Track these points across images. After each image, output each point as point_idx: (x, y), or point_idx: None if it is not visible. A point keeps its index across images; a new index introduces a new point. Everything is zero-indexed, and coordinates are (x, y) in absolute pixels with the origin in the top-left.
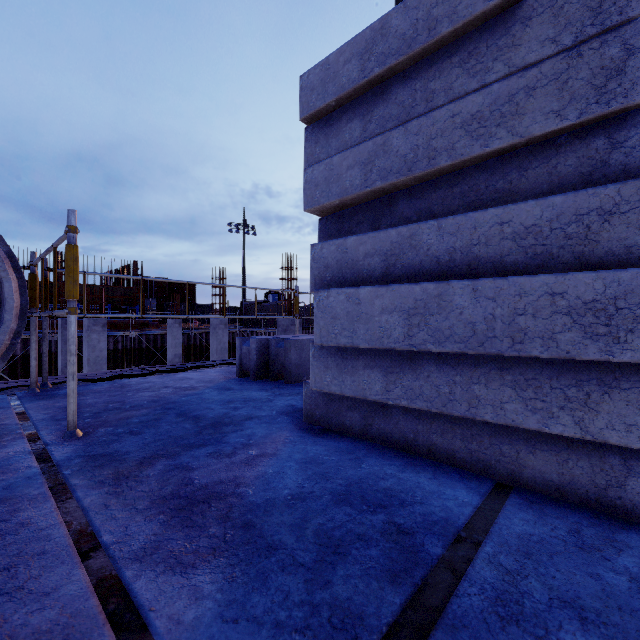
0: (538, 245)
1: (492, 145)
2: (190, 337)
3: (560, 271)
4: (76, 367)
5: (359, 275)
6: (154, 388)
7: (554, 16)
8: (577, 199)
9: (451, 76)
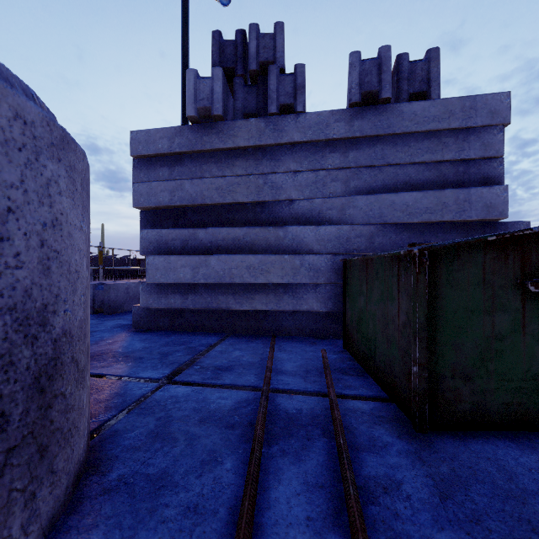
0: (239, 244)
1: (226, 201)
2: None
3: (246, 253)
4: None
5: (169, 248)
6: None
7: (246, 161)
8: (250, 230)
9: (211, 166)
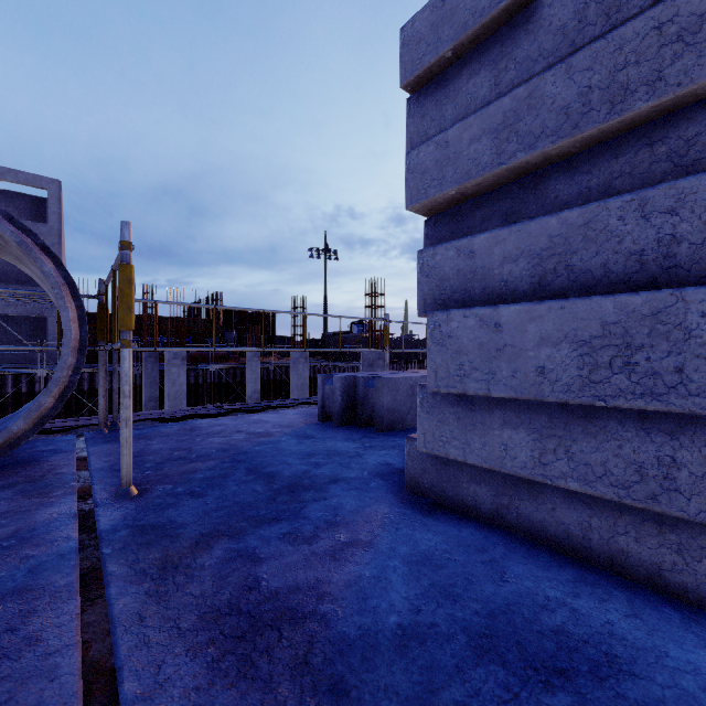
0: None
1: None
2: (269, 371)
3: None
4: (130, 411)
5: (493, 289)
6: (225, 433)
7: None
8: None
9: None
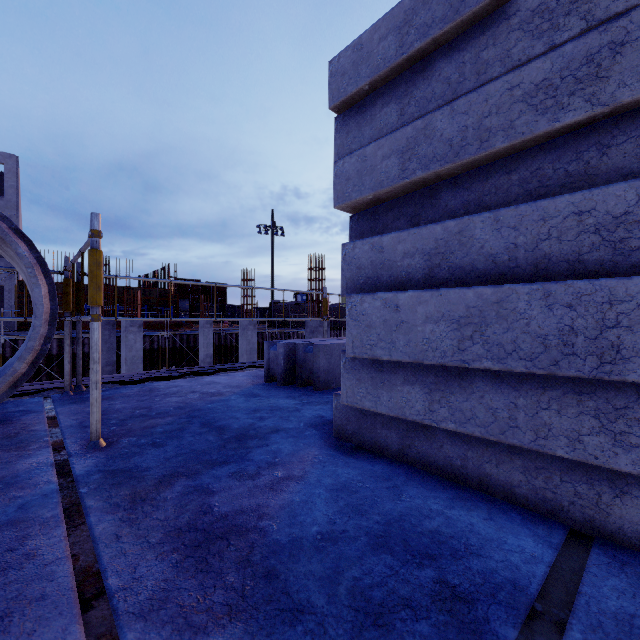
0: (632, 238)
1: (563, 118)
2: (221, 337)
3: None
4: (99, 375)
5: (397, 277)
6: (181, 393)
7: None
8: None
9: (509, 41)
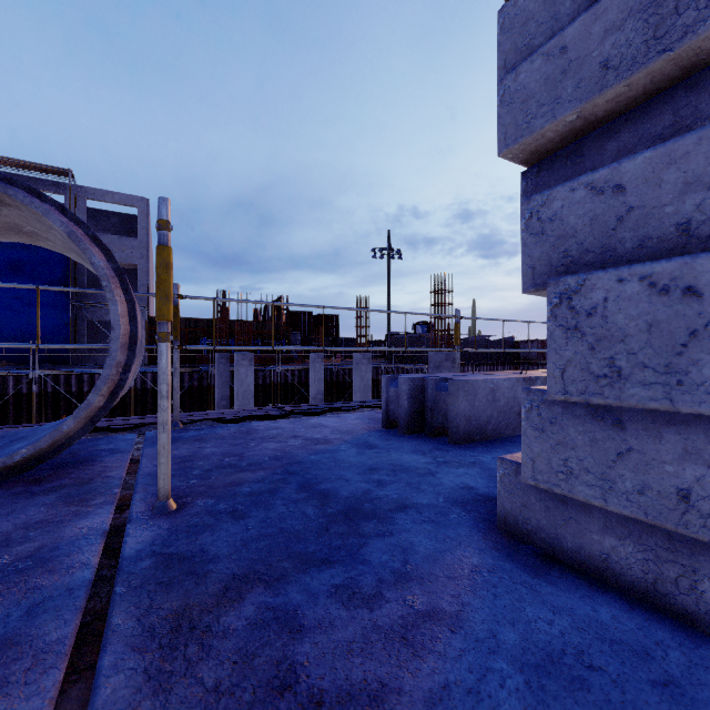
0: None
1: None
2: (333, 373)
3: None
4: (168, 414)
5: (663, 238)
6: (281, 437)
7: None
8: None
9: None
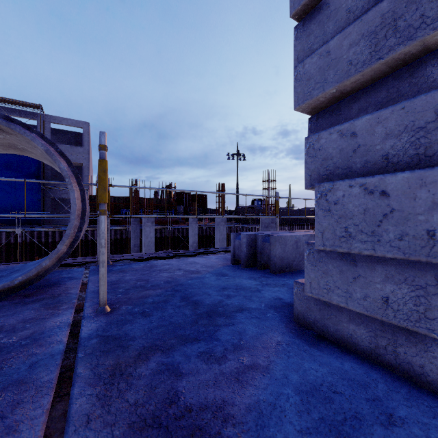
0: None
1: None
2: (203, 230)
3: None
4: (105, 256)
5: (375, 163)
6: (171, 270)
7: None
8: None
9: None
